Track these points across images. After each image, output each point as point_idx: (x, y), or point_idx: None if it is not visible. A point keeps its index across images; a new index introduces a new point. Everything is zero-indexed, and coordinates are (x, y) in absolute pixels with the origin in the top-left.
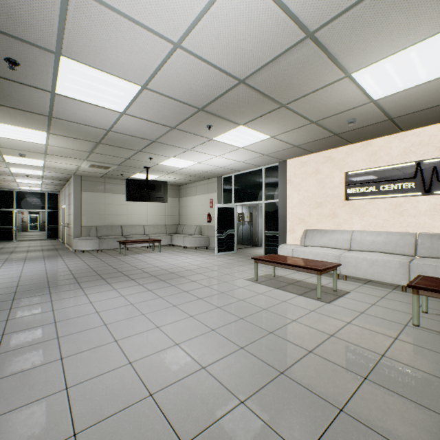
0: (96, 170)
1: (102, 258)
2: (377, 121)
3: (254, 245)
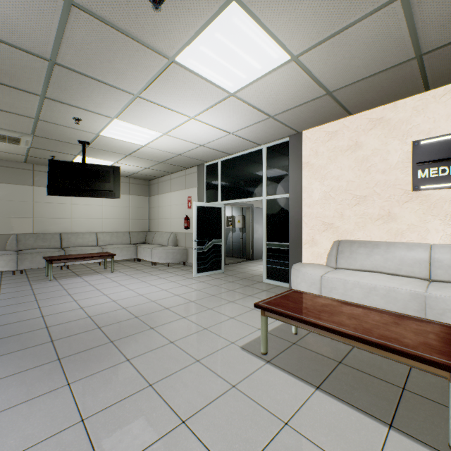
0: (6, 148)
1: (6, 286)
2: None
3: (248, 259)
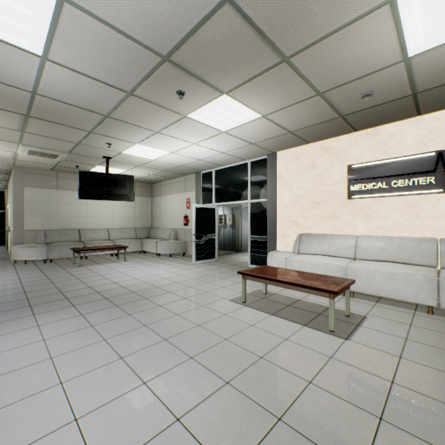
0: (41, 160)
1: (46, 271)
2: (397, 96)
3: (237, 251)
